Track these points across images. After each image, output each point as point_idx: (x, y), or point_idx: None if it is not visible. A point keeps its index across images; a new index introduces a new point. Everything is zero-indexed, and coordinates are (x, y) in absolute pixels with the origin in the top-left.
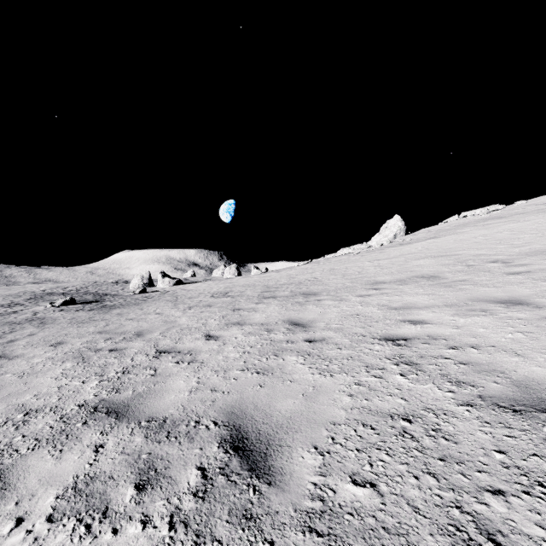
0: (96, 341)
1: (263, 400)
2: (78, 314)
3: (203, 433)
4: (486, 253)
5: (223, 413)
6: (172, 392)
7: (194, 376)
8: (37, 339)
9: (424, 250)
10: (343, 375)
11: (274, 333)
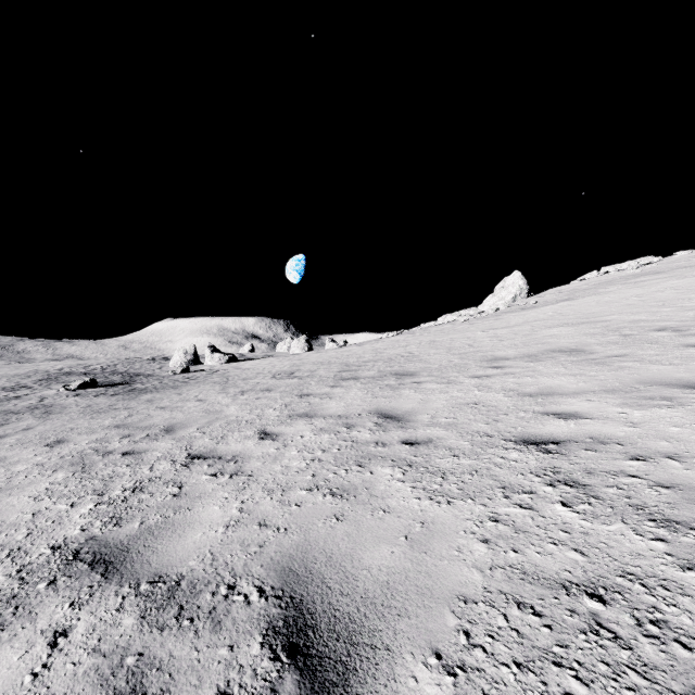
0: (109, 439)
1: (340, 546)
2: (97, 400)
3: (238, 613)
4: (647, 319)
5: (276, 570)
6: (199, 527)
7: (237, 499)
8: (33, 435)
9: (556, 315)
10: (467, 503)
11: (356, 431)
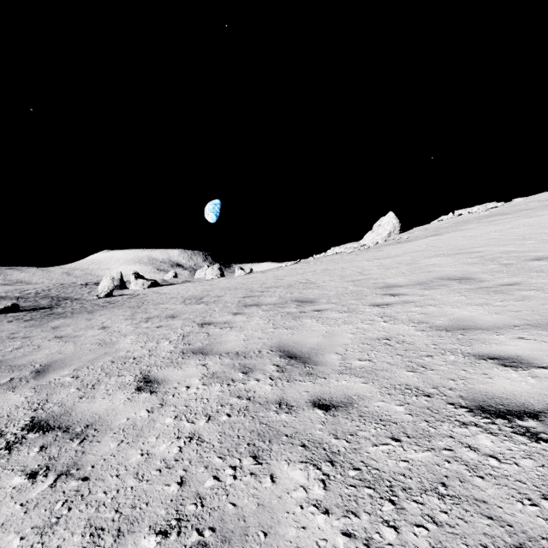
0: None
1: None
2: (5, 327)
3: None
4: (516, 250)
5: None
6: None
7: None
8: None
9: (430, 247)
10: None
11: (255, 379)
